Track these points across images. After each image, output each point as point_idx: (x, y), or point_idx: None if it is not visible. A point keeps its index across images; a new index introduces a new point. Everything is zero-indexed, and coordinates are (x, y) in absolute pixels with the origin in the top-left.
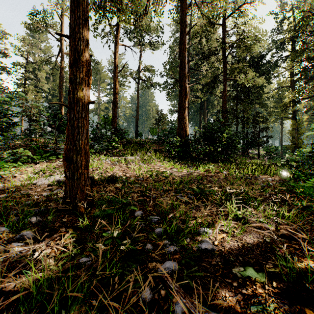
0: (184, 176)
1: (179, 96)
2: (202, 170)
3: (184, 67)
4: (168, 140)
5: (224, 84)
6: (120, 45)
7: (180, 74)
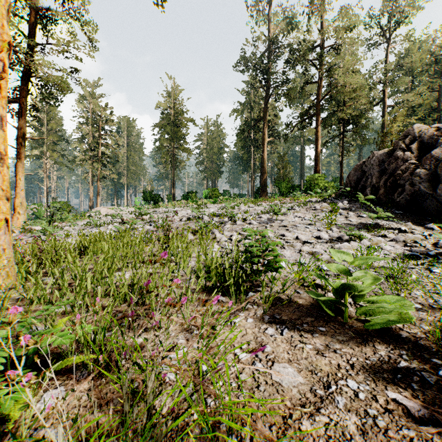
0: None
1: None
2: None
3: None
4: None
5: None
6: None
7: None
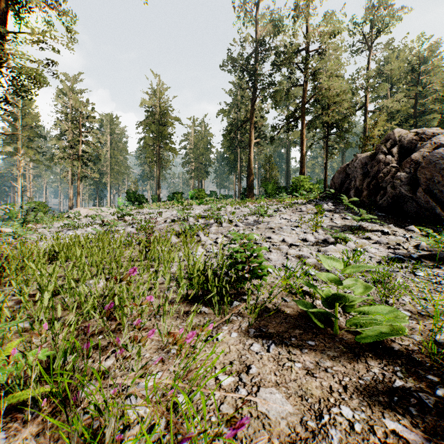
0: None
1: None
2: None
3: None
4: None
5: None
6: None
7: None
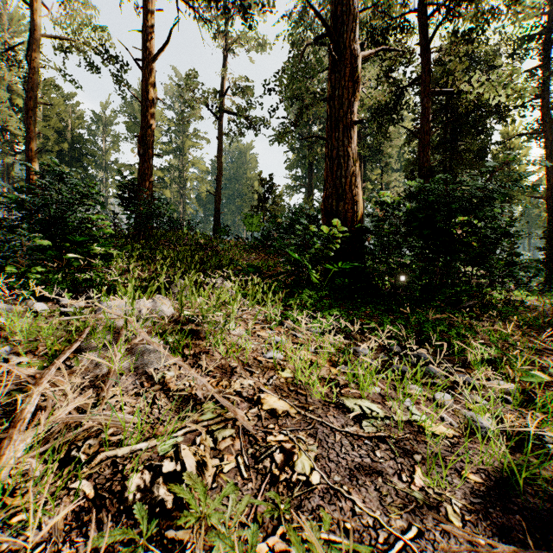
0: None
1: (333, 85)
2: None
3: None
4: (287, 239)
5: (425, 105)
6: None
7: (335, 8)
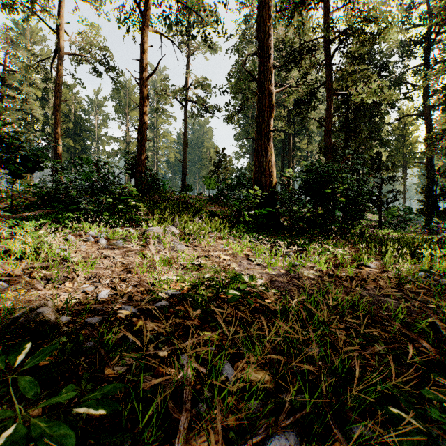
0: (285, 282)
1: (258, 109)
2: (323, 261)
3: (268, 53)
4: (234, 195)
5: (328, 103)
6: (152, 32)
7: (259, 67)
